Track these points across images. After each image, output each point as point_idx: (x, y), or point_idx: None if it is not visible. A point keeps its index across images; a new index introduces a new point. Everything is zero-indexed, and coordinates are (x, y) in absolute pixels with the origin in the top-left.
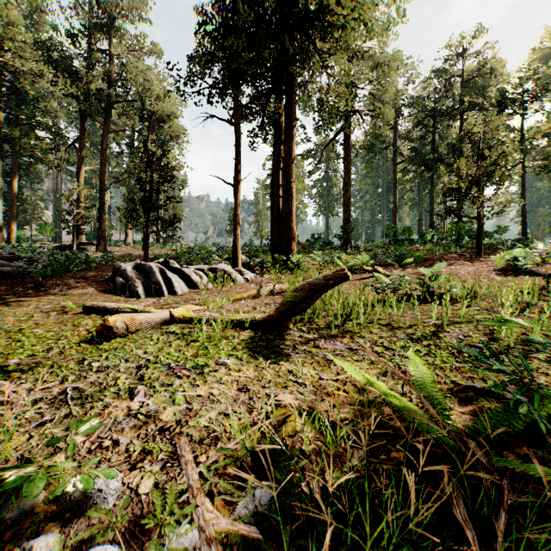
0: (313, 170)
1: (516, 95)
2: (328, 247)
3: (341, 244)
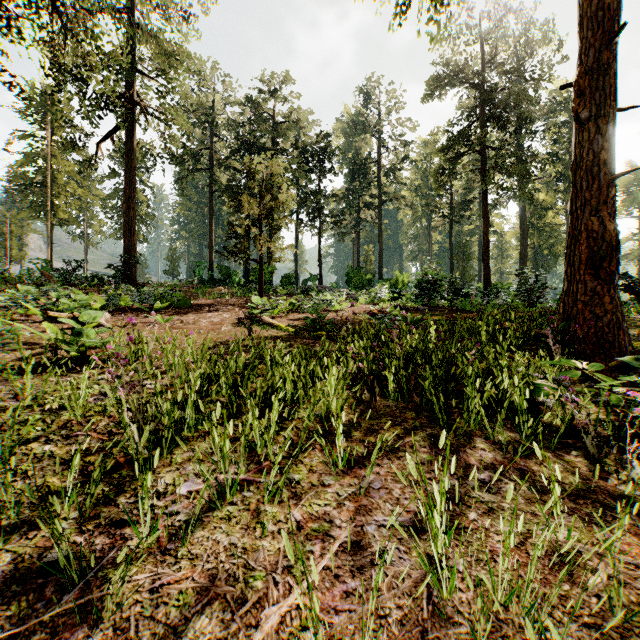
0: (110, 175)
1: (315, 152)
2: (94, 282)
3: (120, 278)
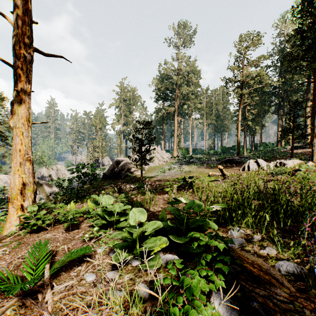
0: None
1: None
2: None
3: None
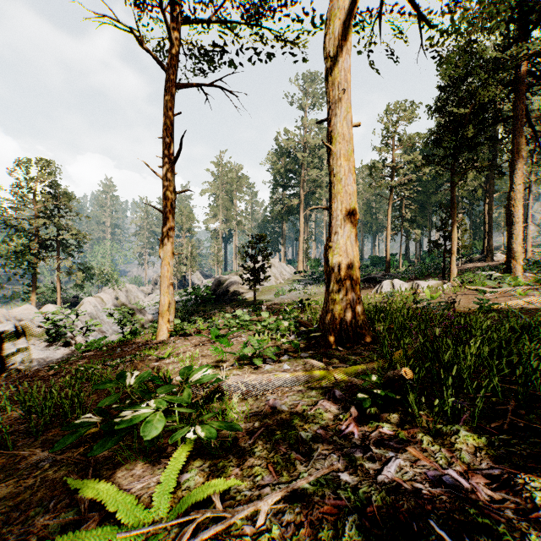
0: None
1: None
2: None
3: None
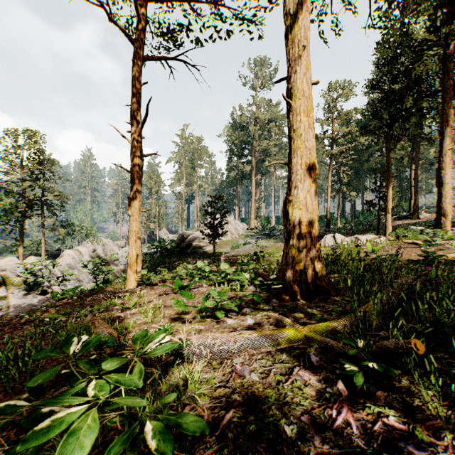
0: None
1: None
2: None
3: None
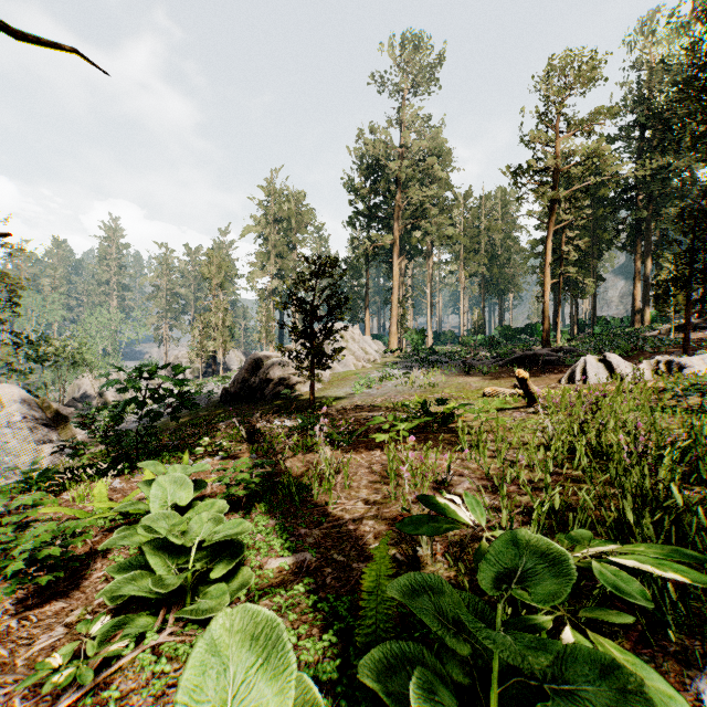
0: None
1: None
2: None
3: None
